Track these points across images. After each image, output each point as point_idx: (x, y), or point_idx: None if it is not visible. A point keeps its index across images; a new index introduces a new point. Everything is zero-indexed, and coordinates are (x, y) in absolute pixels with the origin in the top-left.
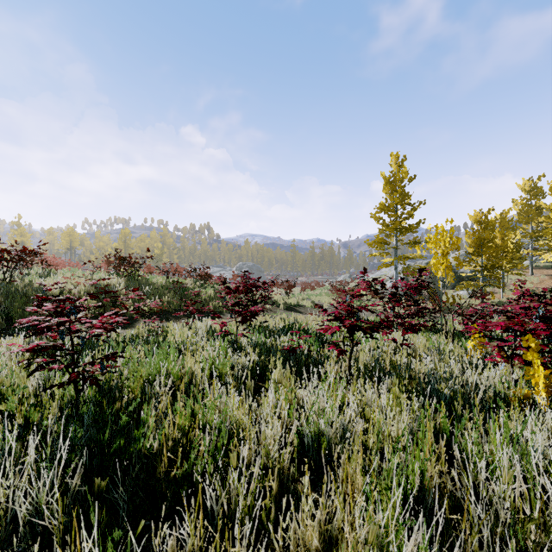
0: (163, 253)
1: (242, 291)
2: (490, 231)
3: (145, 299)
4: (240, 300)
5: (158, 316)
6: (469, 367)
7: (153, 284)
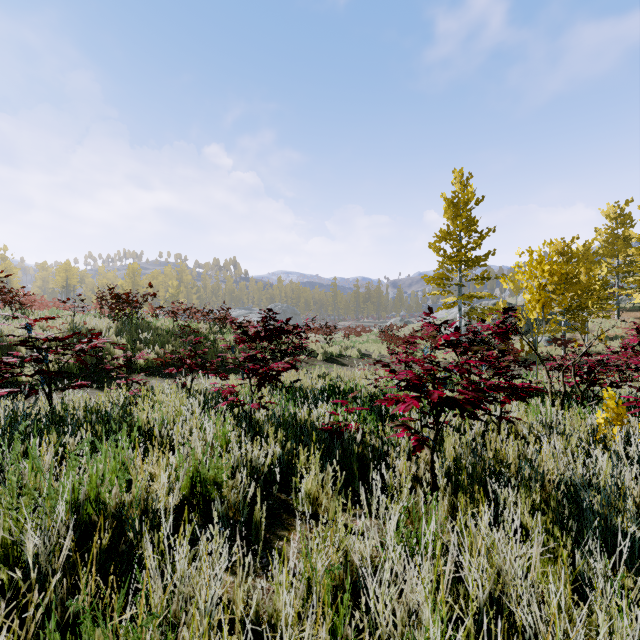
0: (179, 292)
1: (265, 337)
2: (574, 264)
3: (141, 349)
4: (257, 352)
5: (157, 372)
6: (625, 463)
7: (157, 329)
